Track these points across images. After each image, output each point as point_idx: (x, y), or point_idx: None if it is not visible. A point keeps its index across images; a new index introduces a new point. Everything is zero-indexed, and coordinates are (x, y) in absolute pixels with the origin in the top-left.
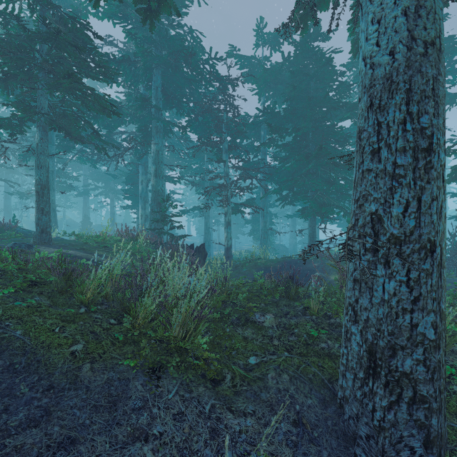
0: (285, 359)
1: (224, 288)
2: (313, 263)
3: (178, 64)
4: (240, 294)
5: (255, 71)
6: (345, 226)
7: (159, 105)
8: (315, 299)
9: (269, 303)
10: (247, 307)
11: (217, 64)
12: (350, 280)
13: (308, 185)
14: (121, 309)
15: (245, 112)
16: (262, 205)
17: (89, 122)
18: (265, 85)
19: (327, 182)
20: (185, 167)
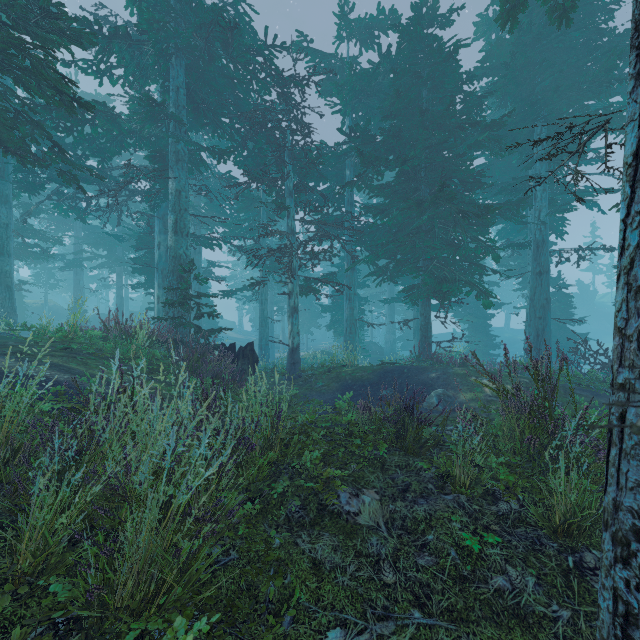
0: (415, 636)
1: (275, 435)
2: (430, 372)
3: (213, 50)
4: (307, 452)
5: (336, 80)
6: (465, 315)
7: (182, 117)
8: (463, 458)
9: (366, 461)
10: (322, 473)
11: (277, 57)
12: (639, 458)
13: (419, 250)
14: (5, 510)
15: (321, 140)
16: (347, 282)
17: (40, 124)
18: (352, 96)
19: (449, 245)
20: (230, 225)
